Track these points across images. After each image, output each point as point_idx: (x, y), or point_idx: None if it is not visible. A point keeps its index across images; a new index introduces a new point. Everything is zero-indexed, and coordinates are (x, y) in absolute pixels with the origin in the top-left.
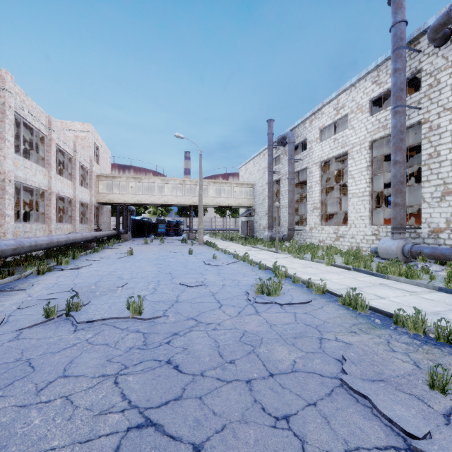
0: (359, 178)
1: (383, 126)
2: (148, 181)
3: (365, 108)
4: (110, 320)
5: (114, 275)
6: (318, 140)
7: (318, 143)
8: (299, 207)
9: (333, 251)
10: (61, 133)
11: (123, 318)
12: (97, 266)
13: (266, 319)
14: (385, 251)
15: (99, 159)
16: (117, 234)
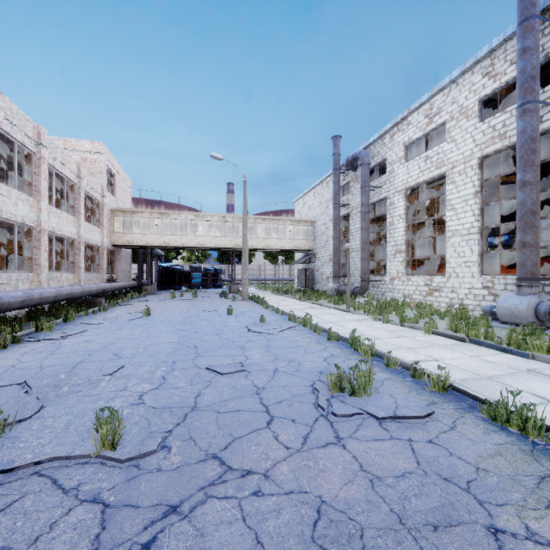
0: (463, 209)
1: (500, 134)
2: (178, 217)
3: (472, 111)
4: (54, 462)
5: (111, 349)
6: (402, 159)
7: (403, 164)
8: (373, 251)
9: (427, 310)
10: (57, 151)
11: (80, 458)
12: (93, 334)
13: (359, 460)
14: (509, 312)
15: (115, 190)
16: (138, 285)
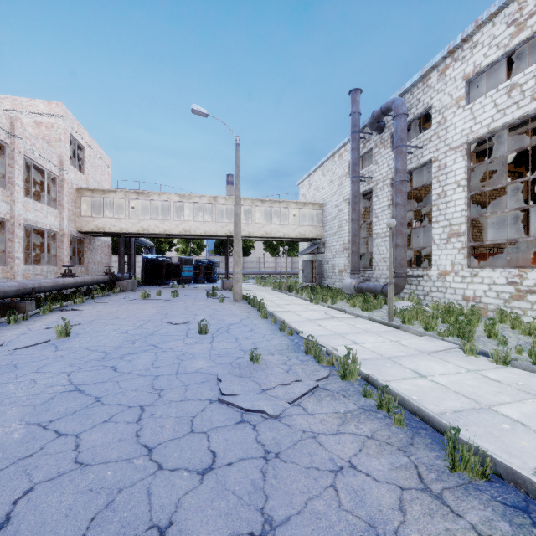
0: None
1: None
2: (159, 198)
3: None
4: None
5: None
6: (461, 101)
7: (463, 107)
8: None
9: None
10: None
11: None
12: None
13: None
14: None
15: (85, 166)
16: (110, 280)
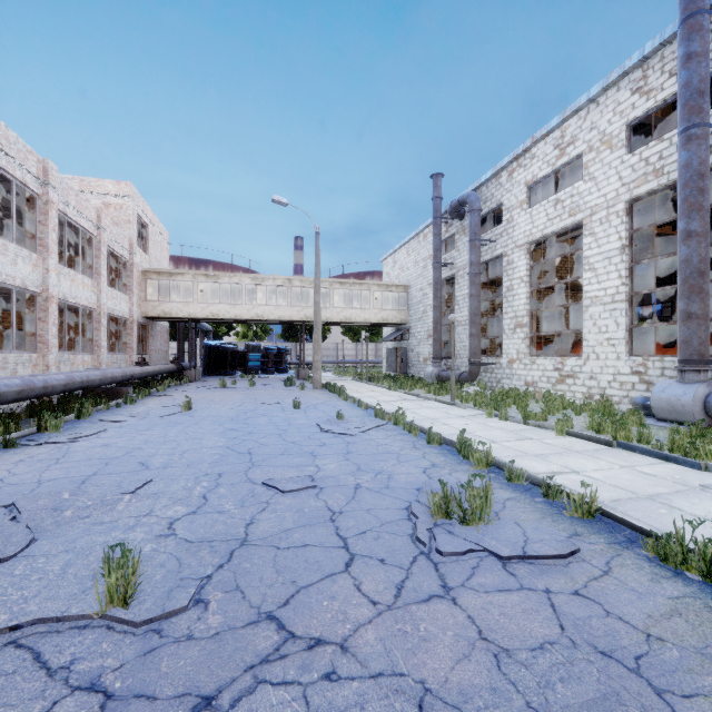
0: (606, 269)
1: (656, 170)
2: (230, 280)
3: (617, 140)
4: (39, 626)
5: (135, 457)
6: (524, 204)
7: (525, 210)
8: (485, 325)
9: (558, 402)
10: (70, 193)
11: (77, 619)
12: (114, 435)
13: (477, 623)
14: (668, 406)
15: (148, 245)
16: (177, 370)
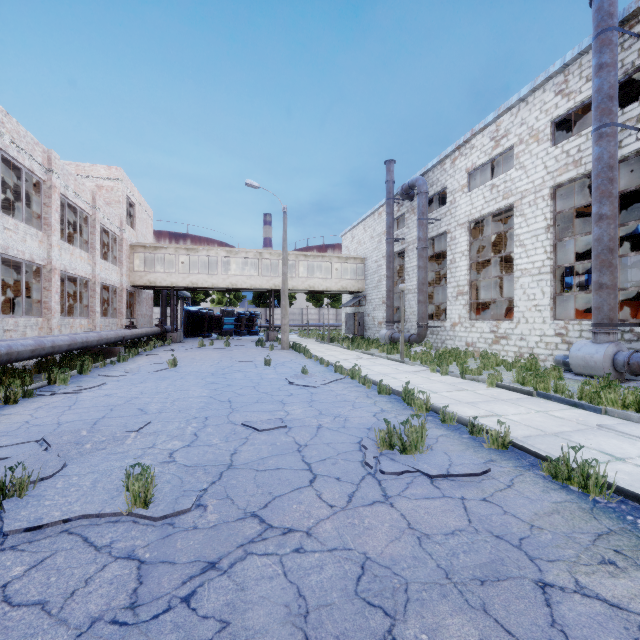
0: (534, 245)
1: (575, 161)
2: (207, 253)
3: (543, 134)
4: (83, 521)
5: (134, 404)
6: (464, 188)
7: (466, 193)
8: (433, 293)
9: (493, 360)
10: (70, 178)
11: (111, 516)
12: (113, 387)
13: (407, 518)
14: (583, 363)
15: (135, 222)
16: (161, 332)
